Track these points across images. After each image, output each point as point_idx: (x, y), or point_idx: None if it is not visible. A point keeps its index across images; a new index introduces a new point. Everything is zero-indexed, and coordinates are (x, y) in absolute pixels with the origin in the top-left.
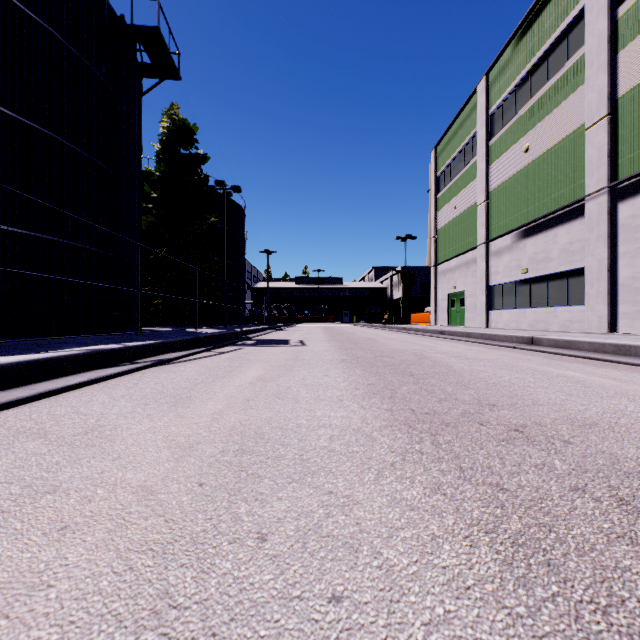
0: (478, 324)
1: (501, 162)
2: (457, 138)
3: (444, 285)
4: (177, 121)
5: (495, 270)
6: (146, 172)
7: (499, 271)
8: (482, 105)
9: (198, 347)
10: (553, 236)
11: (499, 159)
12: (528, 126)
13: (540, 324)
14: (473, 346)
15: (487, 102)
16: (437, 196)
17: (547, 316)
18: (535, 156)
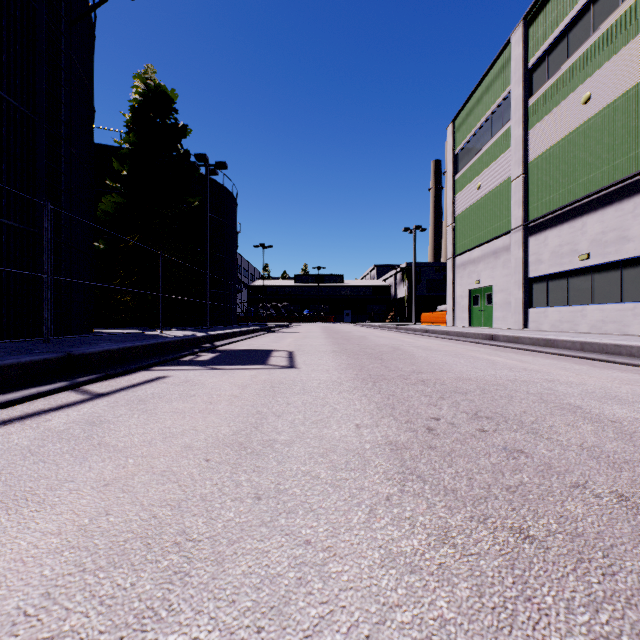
0: (512, 325)
1: (546, 123)
2: (482, 105)
3: (464, 279)
4: (151, 85)
5: (537, 258)
6: (118, 148)
7: (543, 259)
8: (518, 57)
9: (56, 379)
10: (633, 207)
11: (543, 120)
12: (589, 69)
13: (610, 325)
14: (604, 368)
15: (525, 53)
16: (455, 177)
17: (622, 315)
18: (601, 106)
